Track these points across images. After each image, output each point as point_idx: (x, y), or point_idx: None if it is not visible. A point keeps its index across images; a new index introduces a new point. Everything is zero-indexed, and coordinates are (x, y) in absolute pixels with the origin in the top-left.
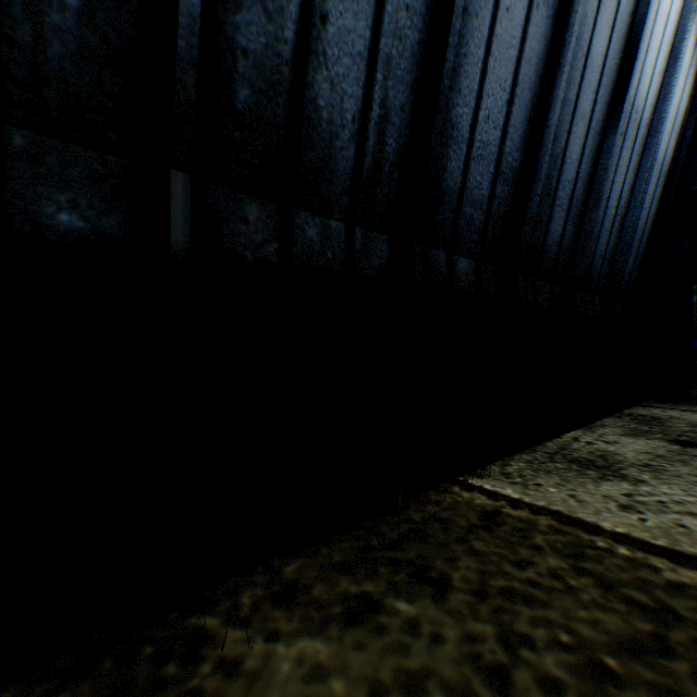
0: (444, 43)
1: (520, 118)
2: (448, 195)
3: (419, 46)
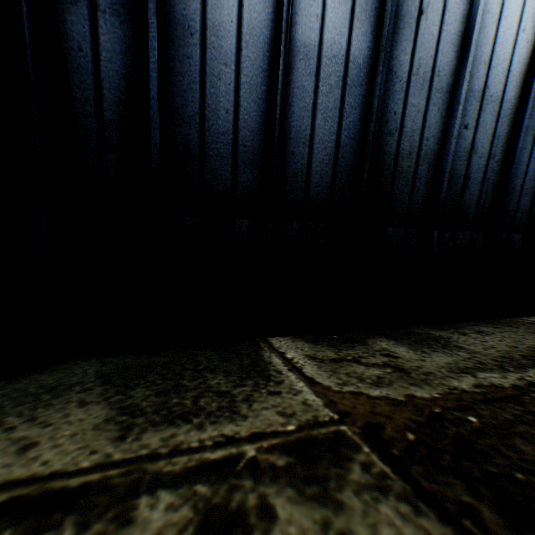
0: (509, 167)
1: None
2: (508, 212)
3: (499, 170)
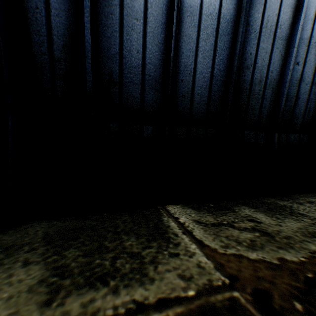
0: None
1: None
2: None
3: None
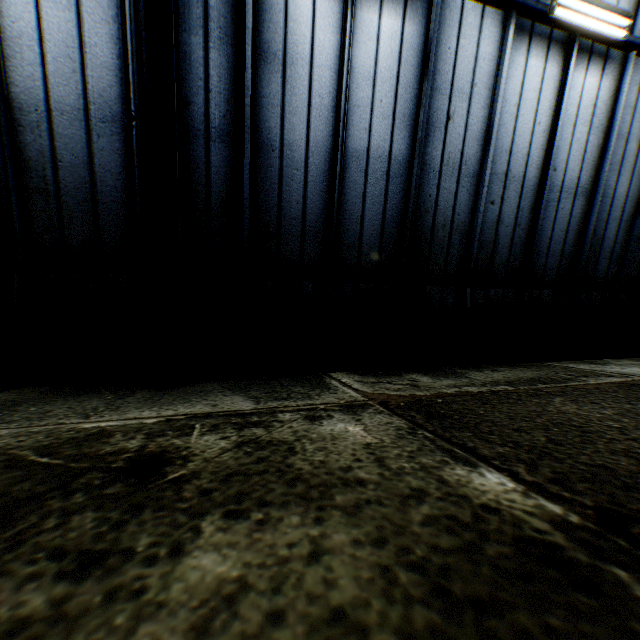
0: (534, 234)
1: (571, 236)
2: (537, 272)
3: (525, 236)
